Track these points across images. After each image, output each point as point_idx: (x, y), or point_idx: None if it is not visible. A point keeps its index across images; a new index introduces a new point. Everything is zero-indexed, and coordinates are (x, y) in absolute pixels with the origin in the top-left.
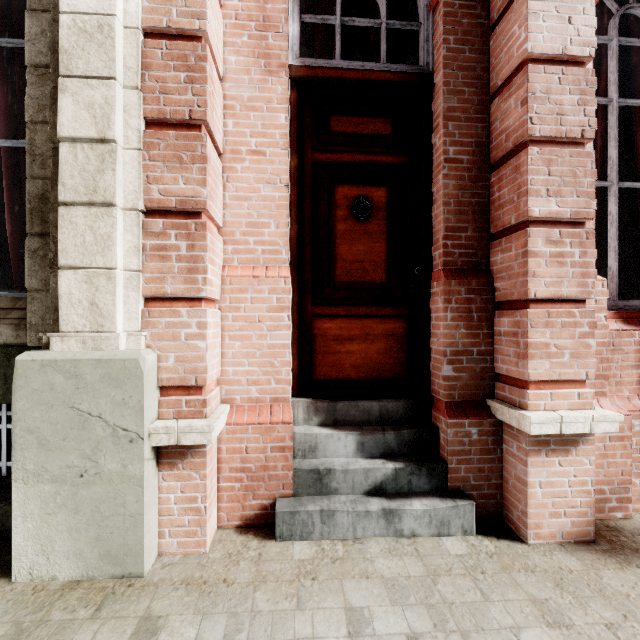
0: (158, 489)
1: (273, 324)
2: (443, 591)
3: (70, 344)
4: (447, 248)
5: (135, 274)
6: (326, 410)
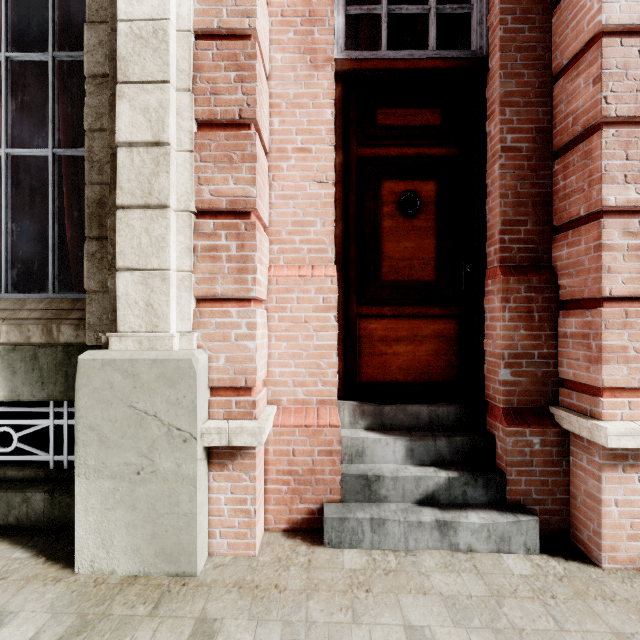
0: (209, 489)
1: (319, 324)
2: (510, 615)
3: (127, 344)
4: (504, 243)
5: (187, 275)
6: (372, 414)
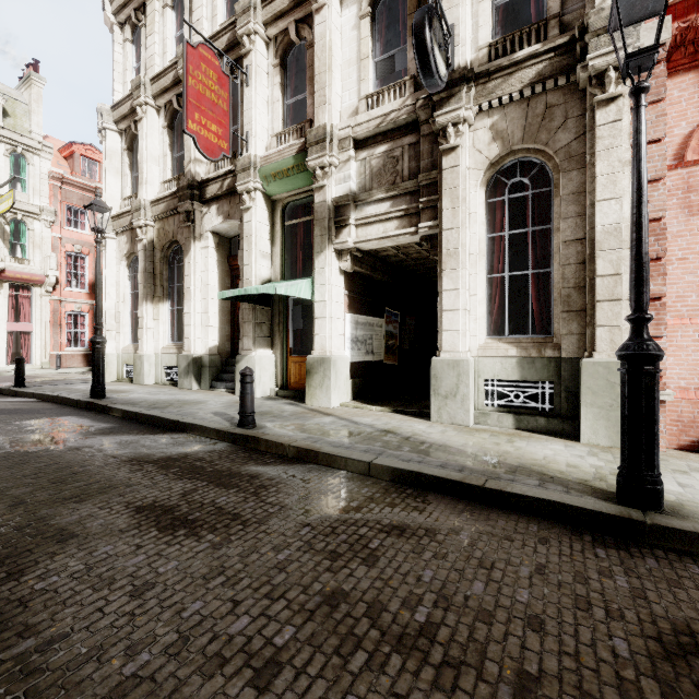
0: None
1: (695, 349)
2: None
3: (602, 356)
4: None
5: (627, 327)
6: None
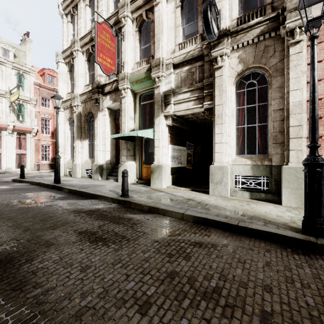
0: None
1: None
2: None
3: (293, 164)
4: None
5: (305, 150)
6: None
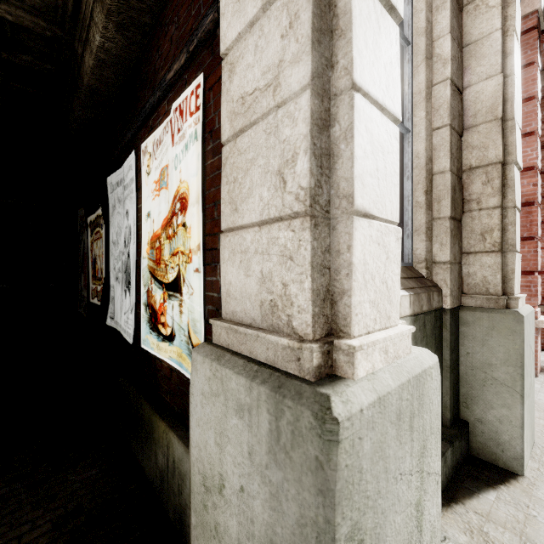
0: None
1: None
2: None
3: (520, 303)
4: None
5: None
6: None
